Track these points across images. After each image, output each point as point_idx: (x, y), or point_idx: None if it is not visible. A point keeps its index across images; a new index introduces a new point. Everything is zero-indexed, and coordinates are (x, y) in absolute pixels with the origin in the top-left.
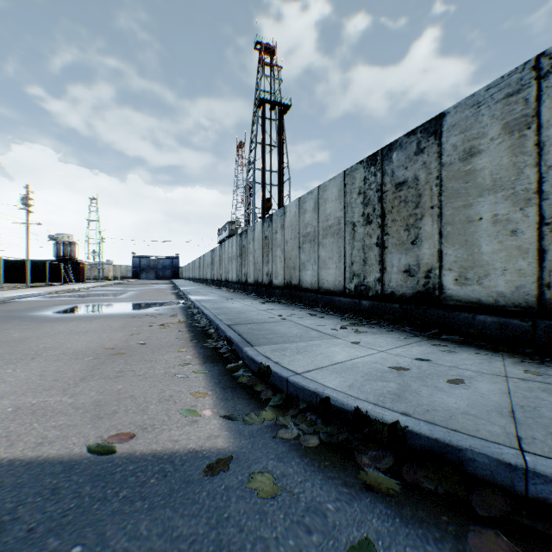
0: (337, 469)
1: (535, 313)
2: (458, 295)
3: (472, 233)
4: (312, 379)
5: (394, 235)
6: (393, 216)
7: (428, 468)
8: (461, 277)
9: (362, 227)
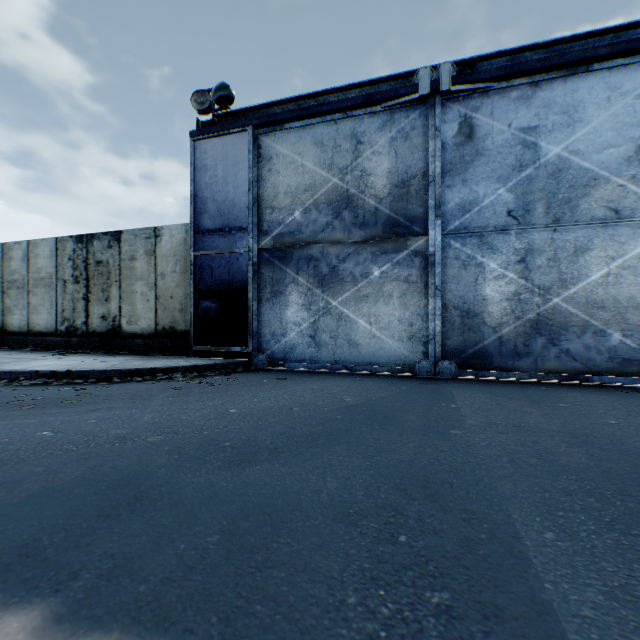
0: (42, 385)
1: (155, 336)
2: (129, 330)
3: (134, 299)
4: (29, 369)
5: (96, 294)
6: (96, 282)
7: (78, 379)
8: (130, 321)
9: (73, 284)
